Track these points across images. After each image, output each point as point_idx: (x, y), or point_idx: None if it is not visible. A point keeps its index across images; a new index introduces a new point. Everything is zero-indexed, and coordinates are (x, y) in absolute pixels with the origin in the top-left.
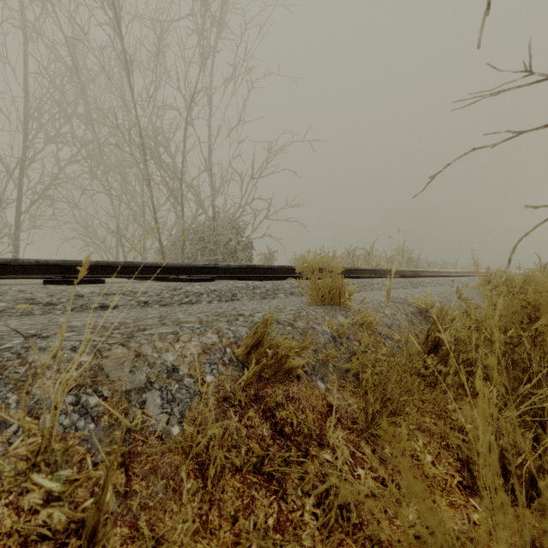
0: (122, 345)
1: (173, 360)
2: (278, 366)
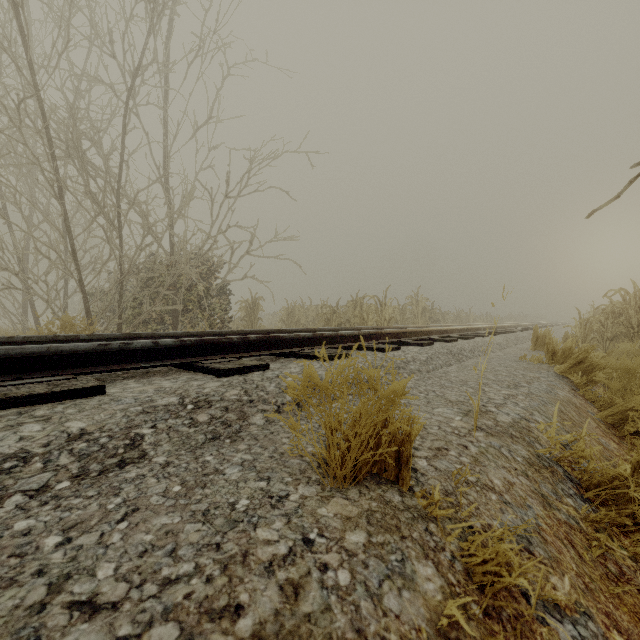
0: None
1: None
2: None
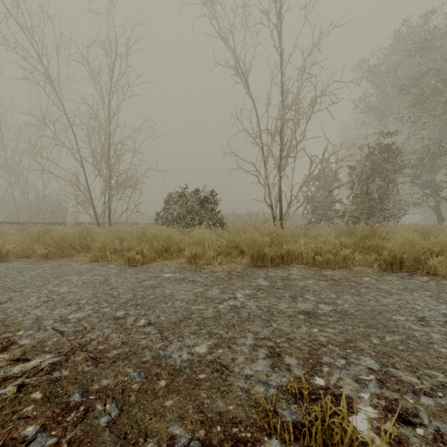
0: None
1: None
2: None
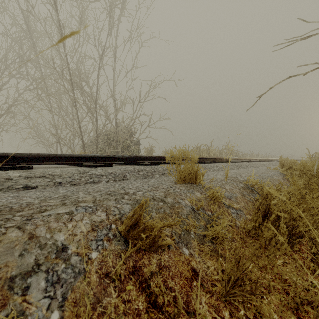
0: (19, 228)
1: (64, 239)
2: (152, 241)
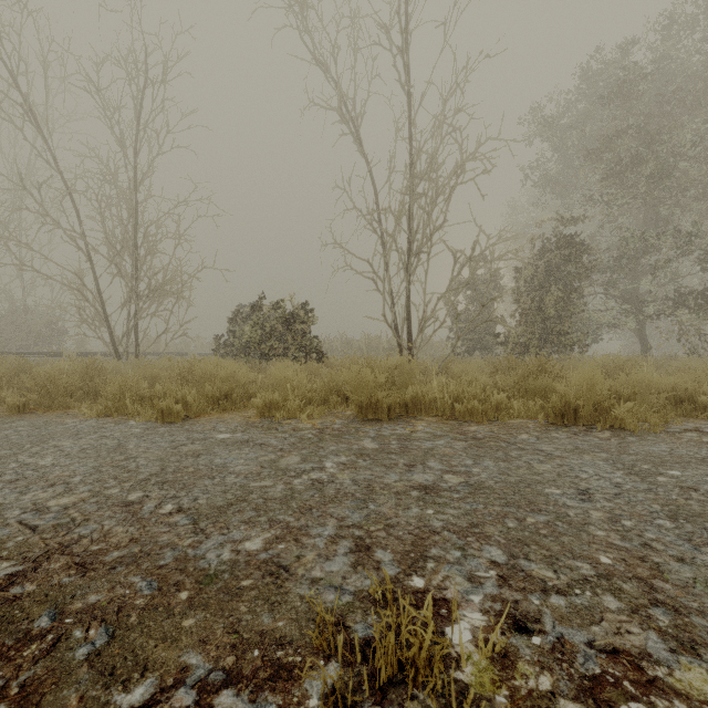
0: None
1: None
2: None
